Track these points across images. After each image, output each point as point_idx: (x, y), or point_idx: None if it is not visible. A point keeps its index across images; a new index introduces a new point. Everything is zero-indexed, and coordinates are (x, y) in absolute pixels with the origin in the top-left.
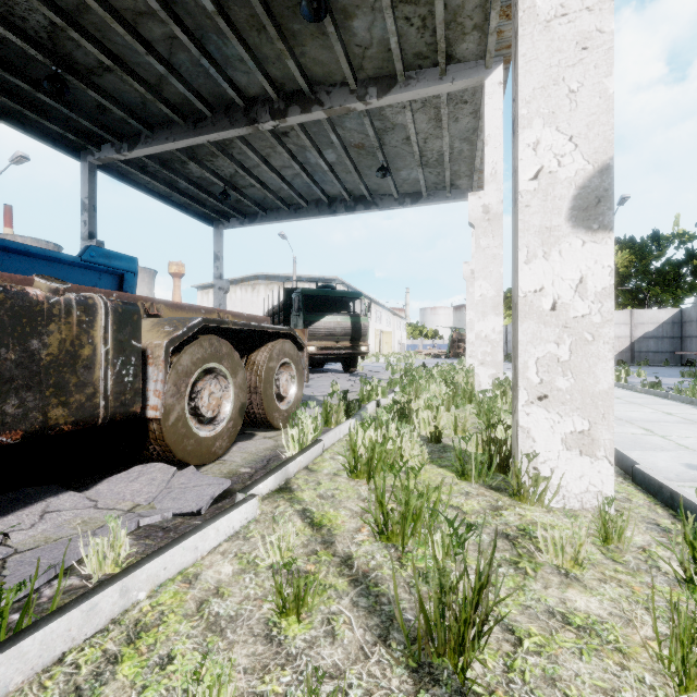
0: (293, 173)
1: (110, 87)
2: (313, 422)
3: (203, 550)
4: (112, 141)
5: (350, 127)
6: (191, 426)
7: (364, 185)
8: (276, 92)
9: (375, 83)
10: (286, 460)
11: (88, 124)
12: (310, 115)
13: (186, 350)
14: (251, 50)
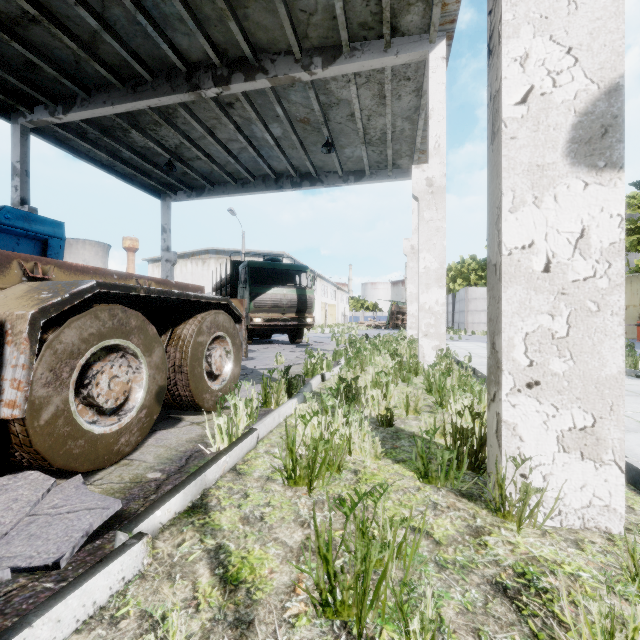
0: (239, 147)
1: (38, 41)
2: (247, 405)
3: None
4: (45, 102)
5: (295, 101)
6: (79, 422)
7: (309, 162)
8: (218, 57)
9: (320, 53)
10: (205, 463)
11: (16, 82)
12: (255, 84)
13: (71, 323)
14: (190, 9)
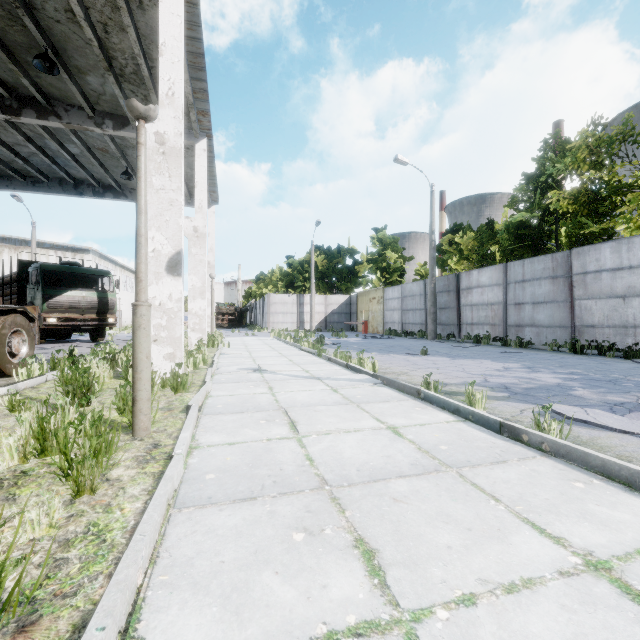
0: (30, 151)
1: None
2: (40, 367)
3: None
4: None
5: (92, 135)
6: None
7: (112, 179)
8: (7, 91)
9: (111, 117)
10: (17, 382)
11: None
12: (48, 122)
13: None
14: None
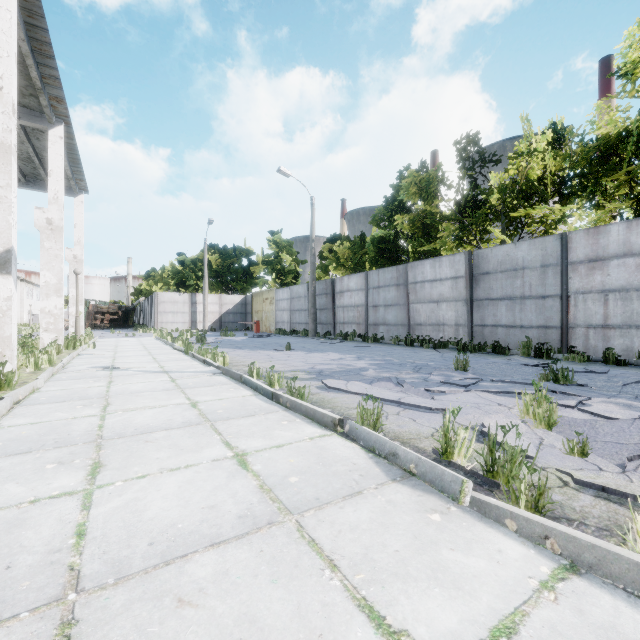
0: None
1: None
2: None
3: None
4: None
5: None
6: None
7: None
8: None
9: None
10: None
11: None
12: None
13: None
14: None
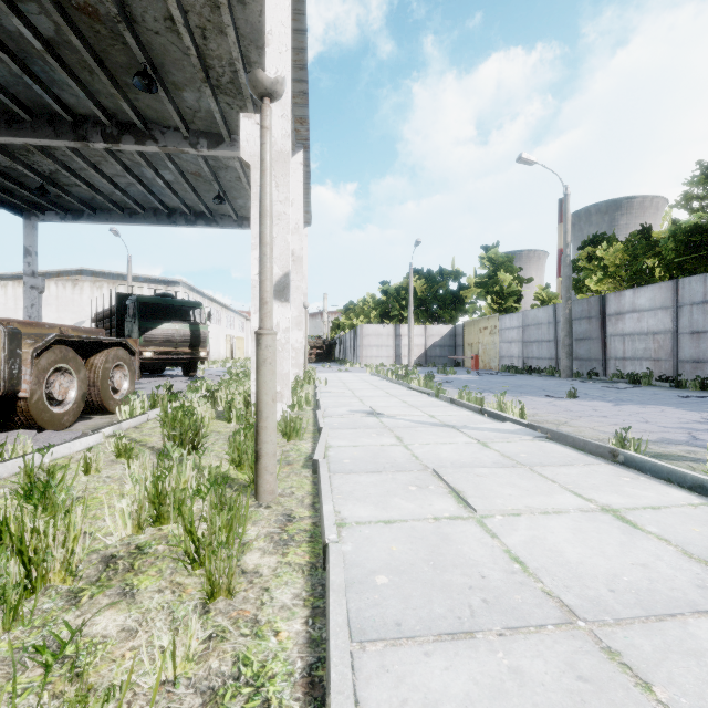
0: (128, 182)
1: None
2: (141, 404)
3: (74, 450)
4: None
5: (186, 159)
6: (47, 404)
7: (203, 205)
8: (108, 118)
9: (206, 136)
10: (121, 421)
11: None
12: (145, 147)
13: (44, 355)
14: (82, 83)
